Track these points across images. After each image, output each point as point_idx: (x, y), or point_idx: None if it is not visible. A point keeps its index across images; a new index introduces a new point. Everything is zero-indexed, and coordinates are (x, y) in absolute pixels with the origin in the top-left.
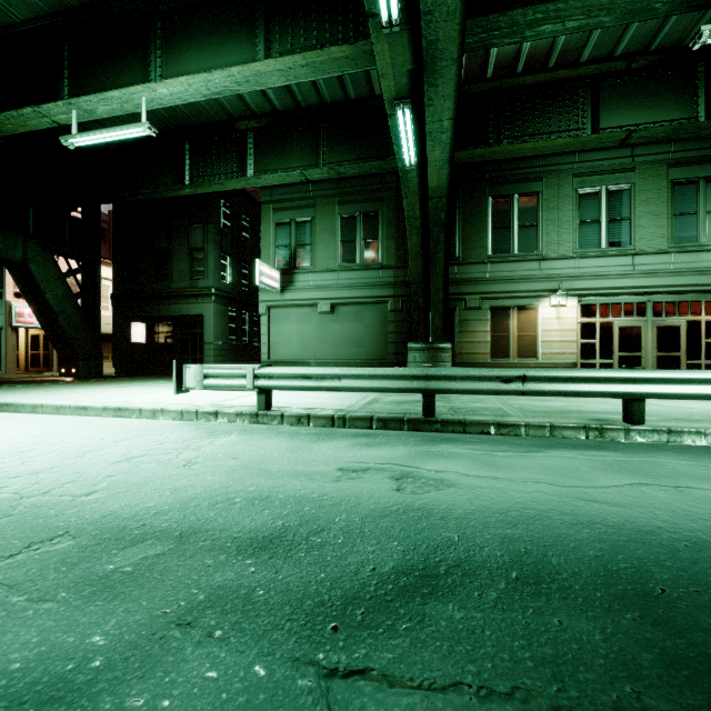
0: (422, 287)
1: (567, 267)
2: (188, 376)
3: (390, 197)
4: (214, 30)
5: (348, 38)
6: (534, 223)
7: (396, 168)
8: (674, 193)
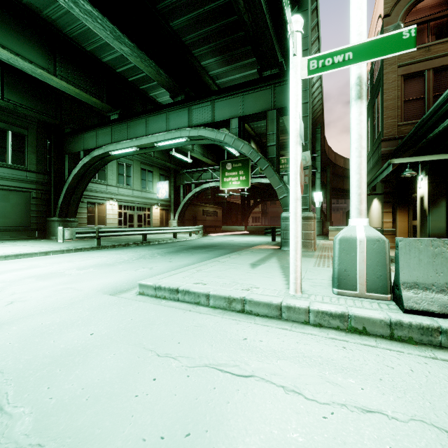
0: (72, 190)
1: (115, 190)
2: (68, 233)
3: (33, 129)
4: (17, 29)
5: (95, 94)
6: (104, 169)
7: (53, 123)
8: (142, 172)
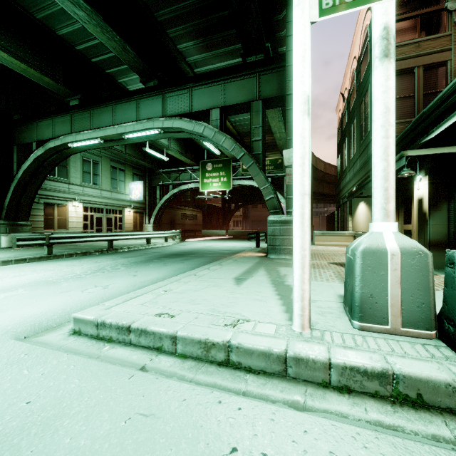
0: (22, 188)
1: (79, 189)
2: (5, 240)
3: None
4: None
5: (48, 72)
6: (66, 166)
7: None
8: (112, 171)
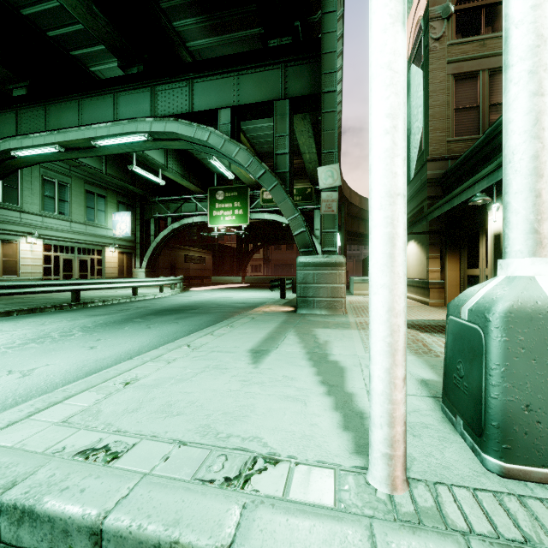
0: None
1: (38, 220)
2: None
3: None
4: None
5: None
6: (16, 186)
7: None
8: (87, 196)
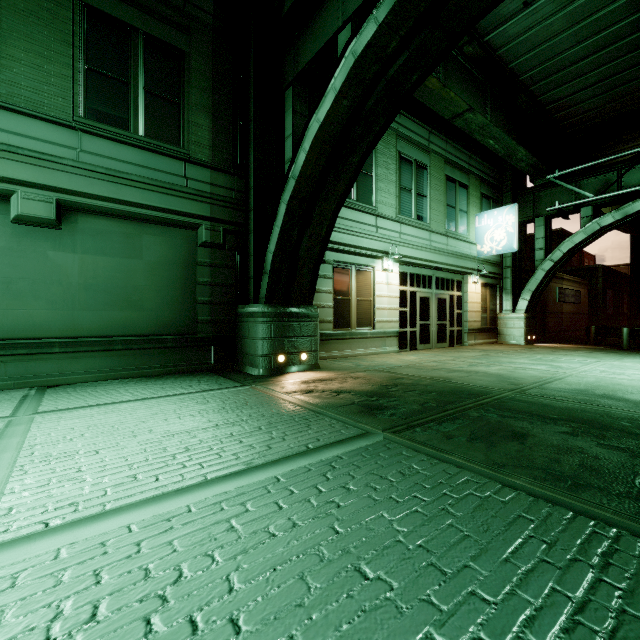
0: (305, 208)
1: (394, 230)
2: None
3: (202, 35)
4: None
5: None
6: (371, 172)
7: None
8: (447, 187)
